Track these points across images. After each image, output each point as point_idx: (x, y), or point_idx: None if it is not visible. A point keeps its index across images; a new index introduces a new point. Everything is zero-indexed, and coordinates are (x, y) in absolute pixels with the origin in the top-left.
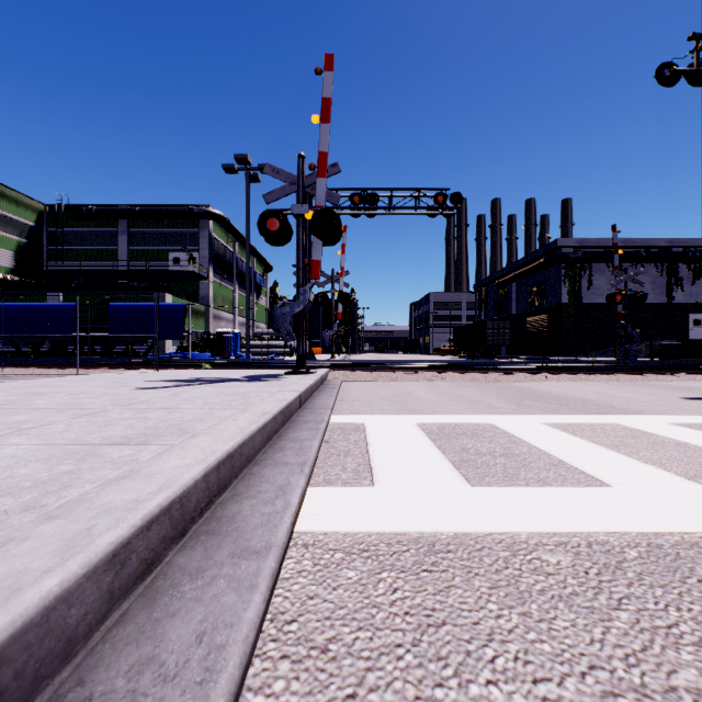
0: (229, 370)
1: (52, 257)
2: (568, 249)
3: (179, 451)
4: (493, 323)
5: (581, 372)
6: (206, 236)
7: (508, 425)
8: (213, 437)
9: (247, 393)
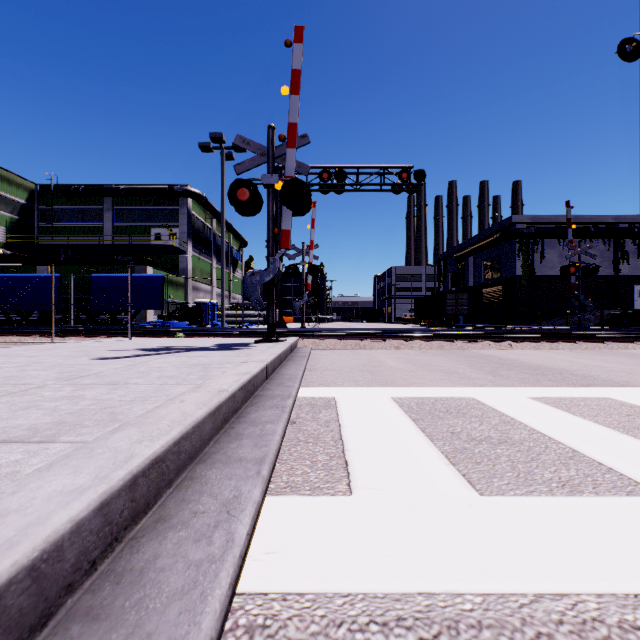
0: (202, 338)
1: (42, 232)
2: (522, 225)
3: (81, 458)
4: (452, 293)
5: (544, 340)
6: (186, 213)
7: (492, 399)
8: (142, 429)
9: (210, 363)
